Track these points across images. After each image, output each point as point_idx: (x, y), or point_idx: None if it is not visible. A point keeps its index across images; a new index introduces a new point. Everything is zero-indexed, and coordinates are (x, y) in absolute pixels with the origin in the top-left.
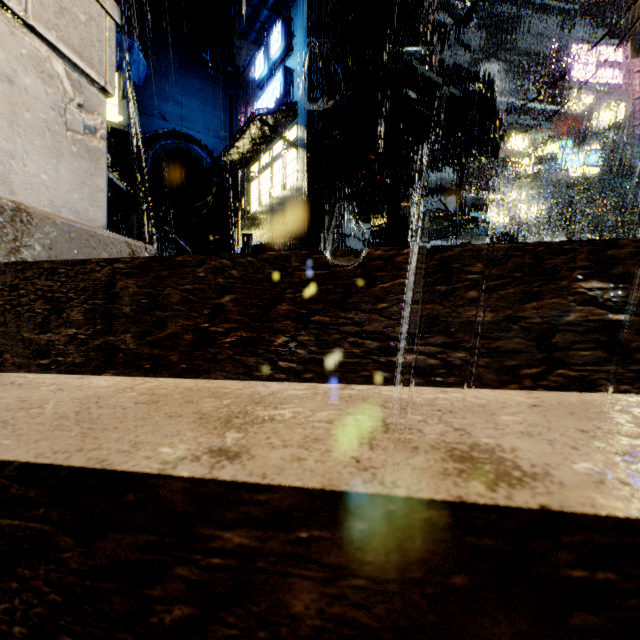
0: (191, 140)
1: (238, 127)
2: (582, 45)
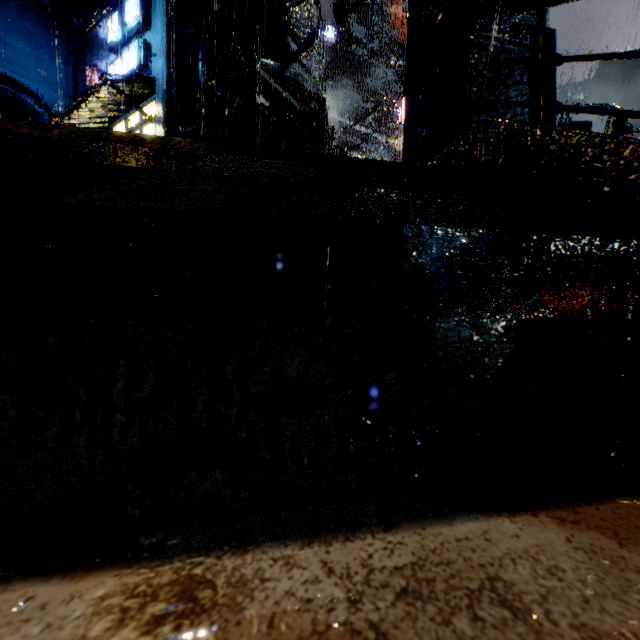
0: (19, 88)
1: (85, 87)
2: (402, 96)
